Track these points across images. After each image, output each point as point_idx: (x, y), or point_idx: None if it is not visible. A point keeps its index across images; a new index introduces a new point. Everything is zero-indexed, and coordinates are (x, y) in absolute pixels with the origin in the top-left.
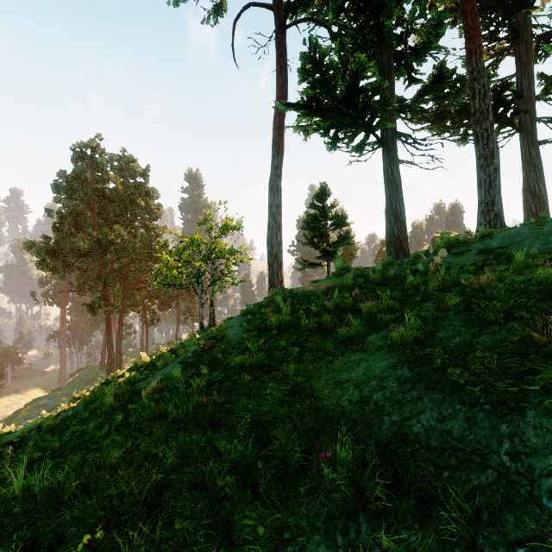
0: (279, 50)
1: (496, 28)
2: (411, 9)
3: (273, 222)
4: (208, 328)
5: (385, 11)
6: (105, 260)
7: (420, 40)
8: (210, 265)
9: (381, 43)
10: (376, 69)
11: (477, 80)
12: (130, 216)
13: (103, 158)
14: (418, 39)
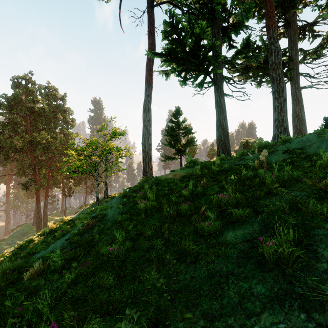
0: (149, 20)
1: (277, 19)
2: None
3: (146, 130)
4: (103, 199)
5: None
6: (35, 154)
7: (236, 22)
8: (105, 158)
9: (213, 20)
10: (210, 36)
11: (273, 44)
12: (53, 125)
13: (33, 87)
14: (235, 21)
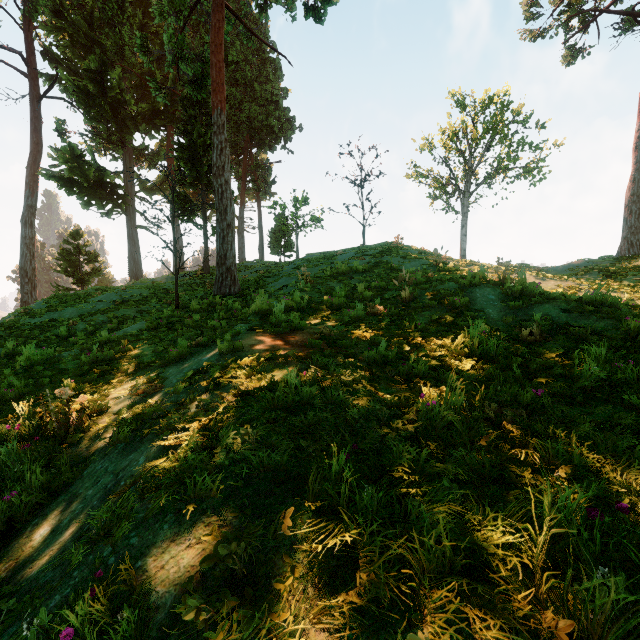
0: (34, 114)
1: None
2: (142, 145)
3: (28, 251)
4: None
5: (127, 133)
6: None
7: (155, 148)
8: None
9: (125, 147)
10: (122, 159)
11: None
12: None
13: None
14: (155, 145)
